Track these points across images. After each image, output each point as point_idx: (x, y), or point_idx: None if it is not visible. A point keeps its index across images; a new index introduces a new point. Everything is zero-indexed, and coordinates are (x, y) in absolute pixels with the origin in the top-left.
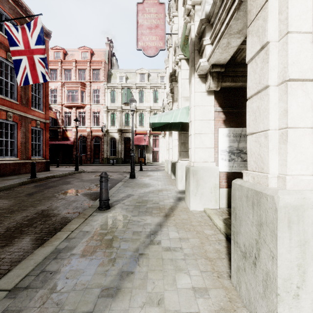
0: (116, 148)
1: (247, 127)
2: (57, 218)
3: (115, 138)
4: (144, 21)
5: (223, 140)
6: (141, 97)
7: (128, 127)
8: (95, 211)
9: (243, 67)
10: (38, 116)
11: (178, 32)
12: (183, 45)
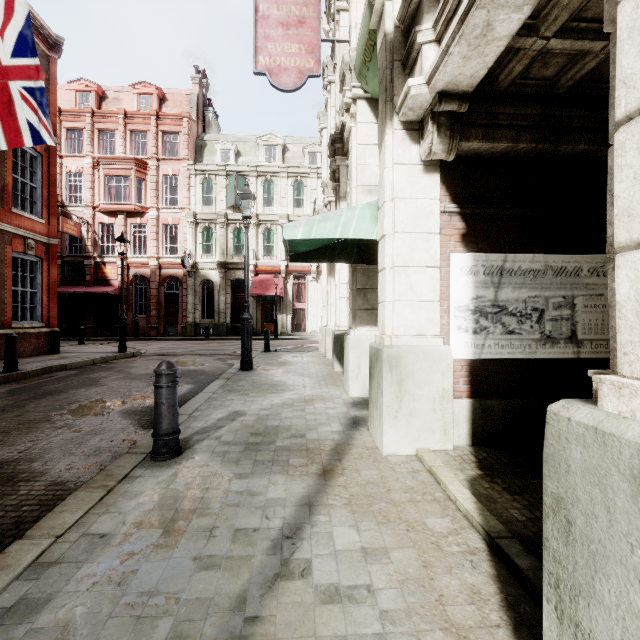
0: (215, 303)
1: (620, 224)
2: (35, 487)
3: (213, 282)
4: (272, 7)
5: (460, 283)
6: (267, 194)
7: (241, 258)
8: (140, 462)
9: (511, 104)
10: (30, 228)
11: (350, 37)
12: (362, 63)
